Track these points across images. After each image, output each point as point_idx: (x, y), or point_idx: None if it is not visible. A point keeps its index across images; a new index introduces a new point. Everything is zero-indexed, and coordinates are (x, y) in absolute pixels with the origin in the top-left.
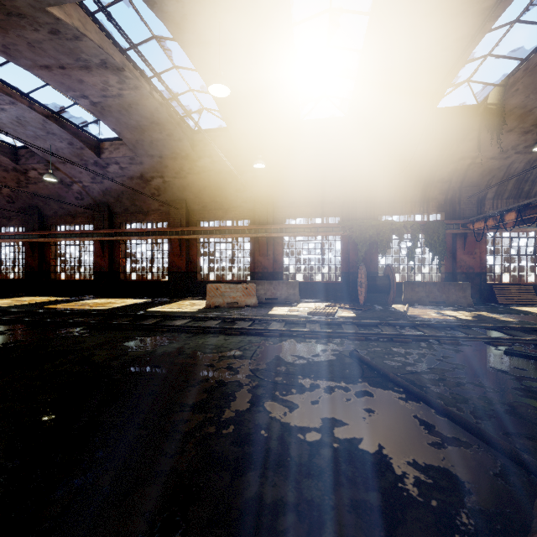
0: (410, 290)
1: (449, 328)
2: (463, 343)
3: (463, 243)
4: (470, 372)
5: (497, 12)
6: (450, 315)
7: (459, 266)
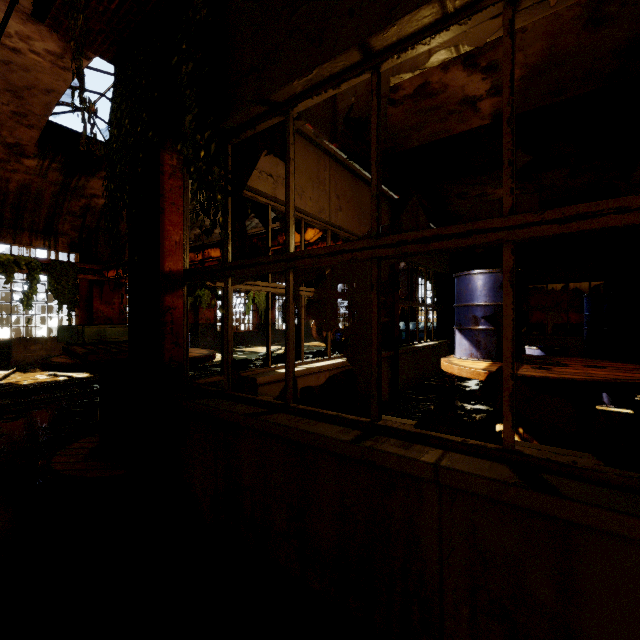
0: (23, 349)
1: (43, 391)
2: (39, 407)
3: (101, 292)
4: (2, 441)
5: (87, 52)
6: (67, 374)
7: (96, 317)
